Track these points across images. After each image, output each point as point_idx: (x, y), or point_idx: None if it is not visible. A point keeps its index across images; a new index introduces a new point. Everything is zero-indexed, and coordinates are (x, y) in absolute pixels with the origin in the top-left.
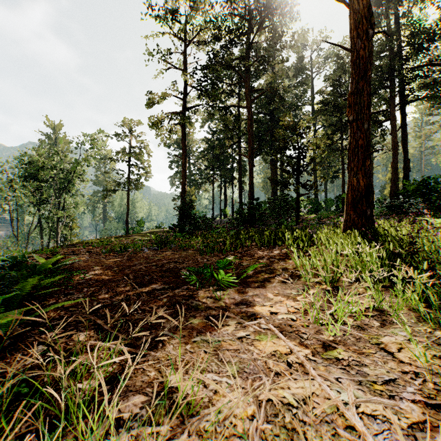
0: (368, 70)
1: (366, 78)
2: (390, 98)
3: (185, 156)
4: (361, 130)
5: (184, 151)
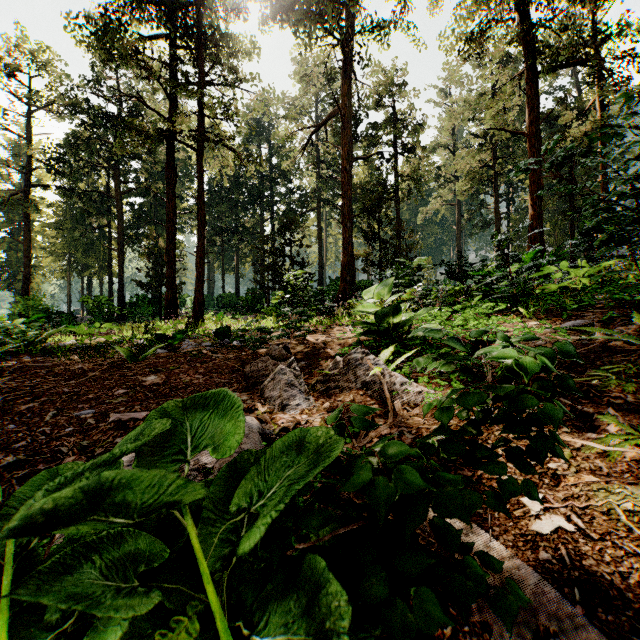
0: (174, 239)
1: (174, 242)
2: (260, 215)
3: (30, 240)
4: (171, 269)
5: (28, 235)
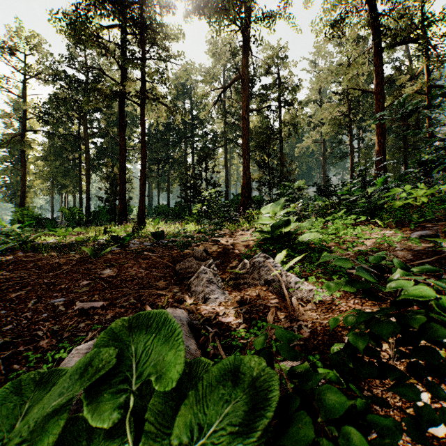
0: (125, 167)
1: (124, 170)
2: (184, 150)
3: (25, 169)
4: (122, 188)
5: (24, 165)
